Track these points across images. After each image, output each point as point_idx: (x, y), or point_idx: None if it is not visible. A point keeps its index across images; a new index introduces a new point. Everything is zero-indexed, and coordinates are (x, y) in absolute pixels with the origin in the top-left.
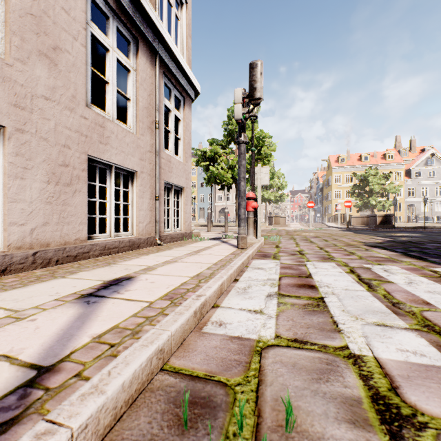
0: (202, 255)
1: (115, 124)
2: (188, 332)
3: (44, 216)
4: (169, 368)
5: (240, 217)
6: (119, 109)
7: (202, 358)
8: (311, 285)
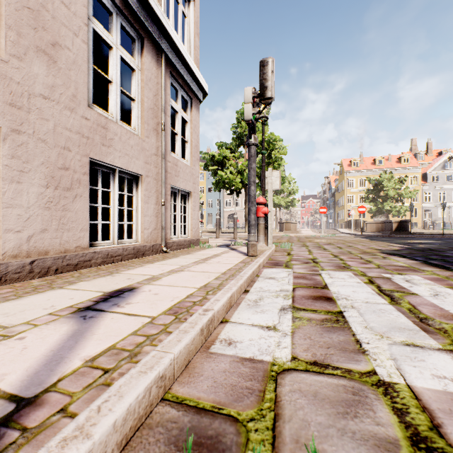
0: (210, 263)
1: (118, 125)
2: (194, 352)
3: (42, 222)
4: (171, 398)
5: (250, 223)
6: (125, 112)
7: (210, 385)
8: (328, 297)
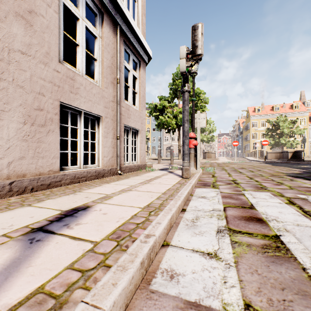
0: (153, 184)
1: (83, 78)
2: (132, 292)
3: (20, 151)
4: None
5: (184, 152)
6: None
7: None
8: (259, 218)
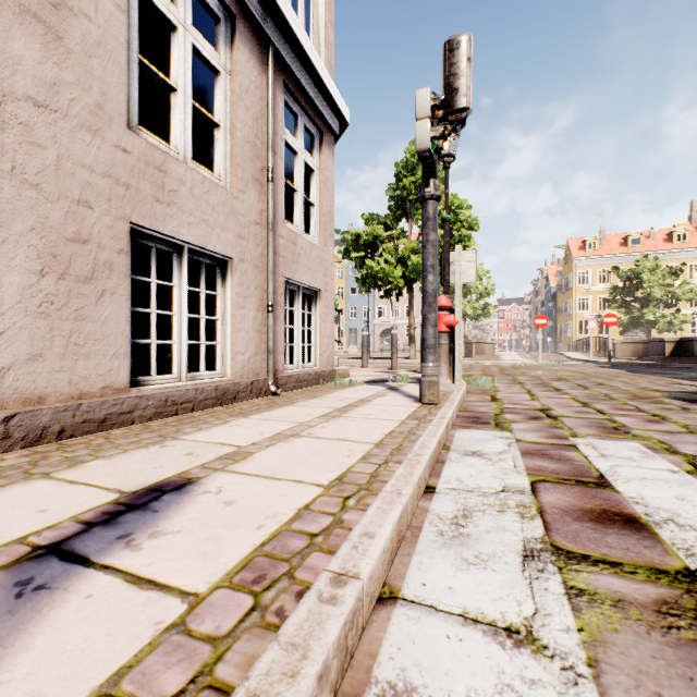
0: (353, 419)
1: (188, 167)
2: None
3: (32, 341)
4: None
5: (426, 343)
6: None
7: None
8: (628, 516)
